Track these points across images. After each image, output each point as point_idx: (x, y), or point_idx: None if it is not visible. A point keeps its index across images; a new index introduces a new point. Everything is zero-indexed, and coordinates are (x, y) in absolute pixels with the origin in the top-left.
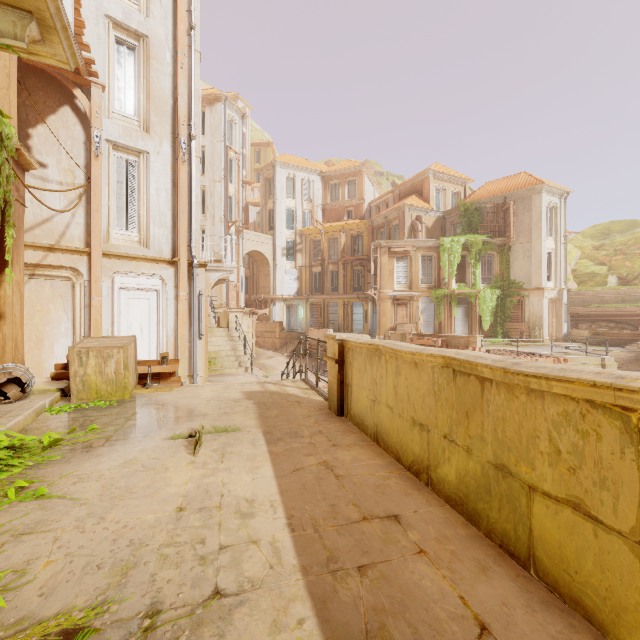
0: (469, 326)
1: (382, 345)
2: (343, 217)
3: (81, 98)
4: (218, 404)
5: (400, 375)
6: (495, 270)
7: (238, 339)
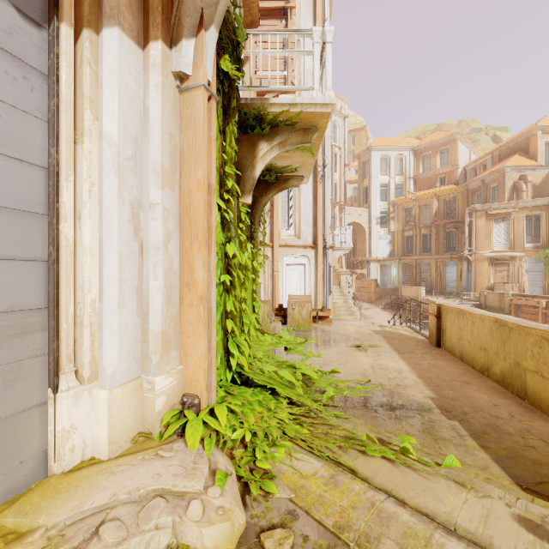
0: None
1: (464, 309)
2: (435, 184)
3: None
4: (361, 335)
5: (474, 325)
6: None
7: (348, 294)
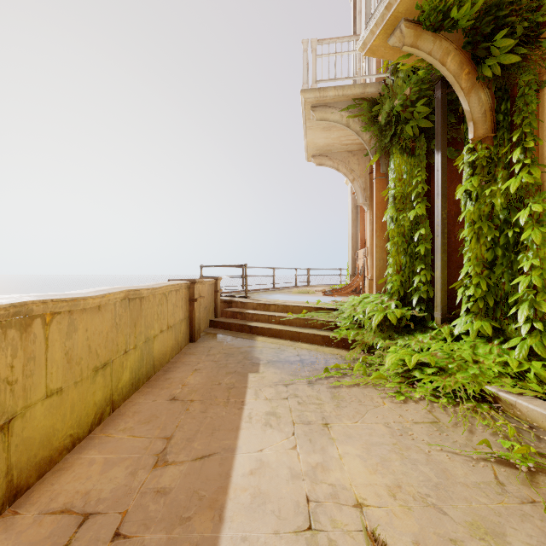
0: None
1: (51, 299)
2: None
3: None
4: None
5: (78, 330)
6: None
7: None
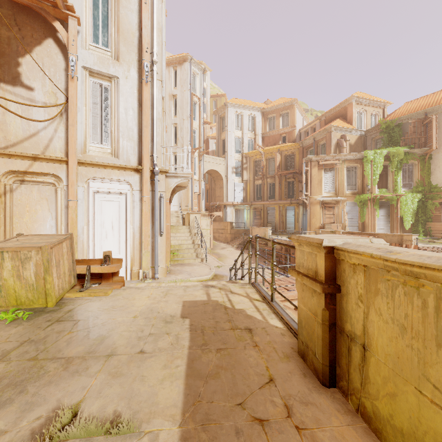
0: (390, 225)
1: None
2: (278, 142)
3: (60, 29)
4: (142, 327)
5: None
6: (416, 177)
7: (197, 235)
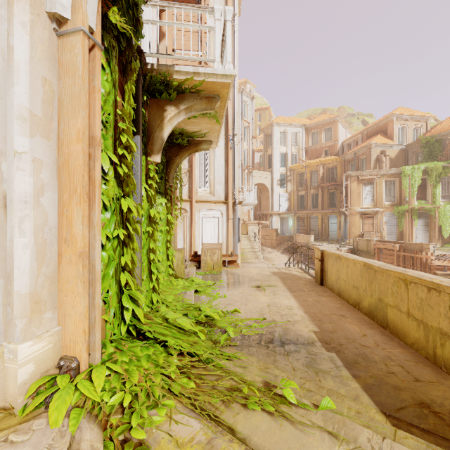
0: (429, 234)
1: (341, 255)
2: (321, 155)
3: None
4: (262, 276)
5: (348, 268)
6: None
7: (254, 242)
